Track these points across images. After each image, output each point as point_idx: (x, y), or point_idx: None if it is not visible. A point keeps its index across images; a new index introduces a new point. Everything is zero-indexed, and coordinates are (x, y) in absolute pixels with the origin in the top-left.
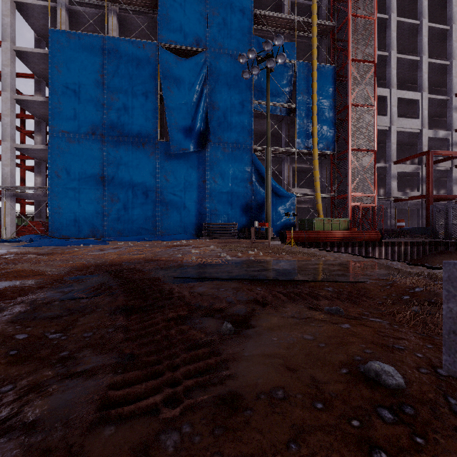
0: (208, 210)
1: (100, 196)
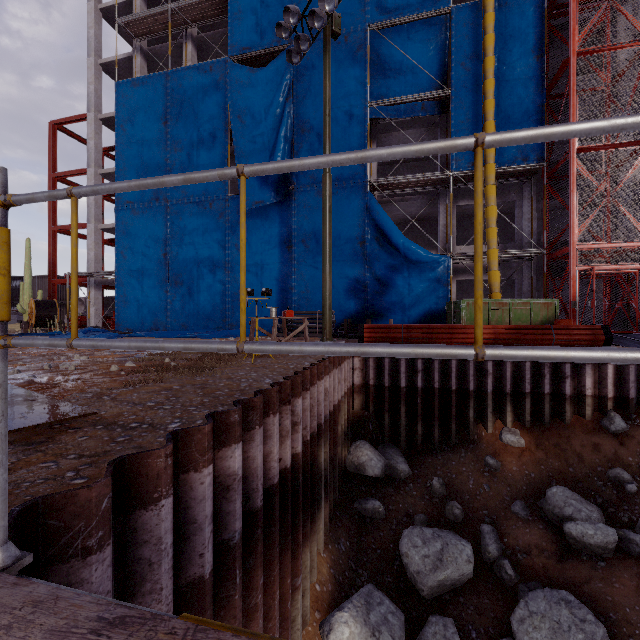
0: (295, 291)
1: (163, 278)
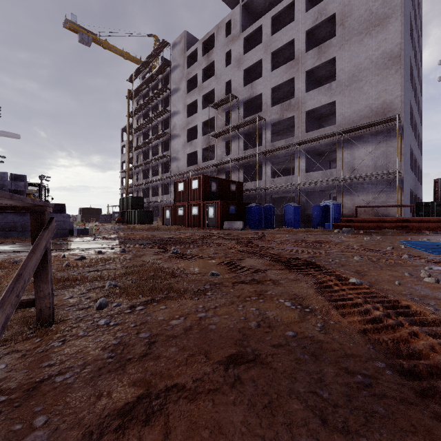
0: None
1: None
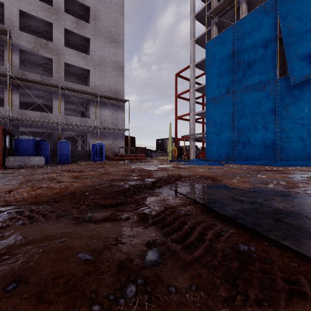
0: None
1: (231, 133)
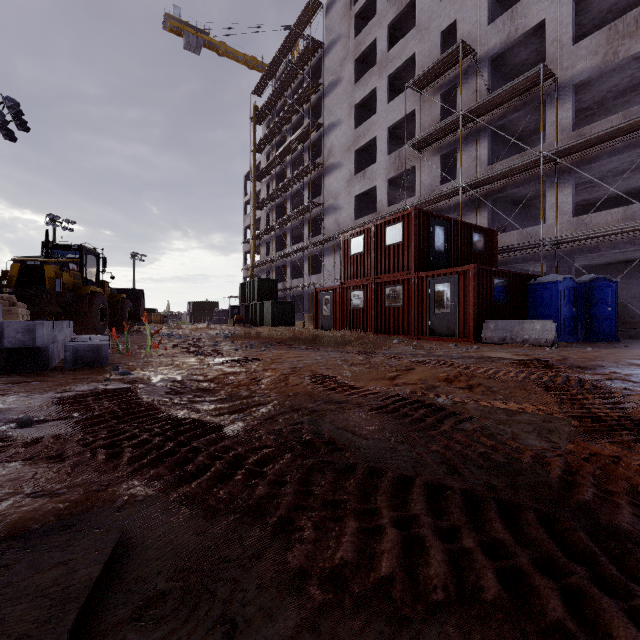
0: None
1: None
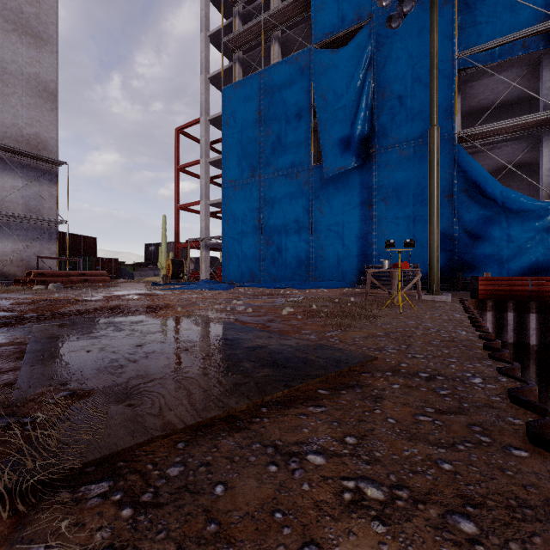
0: (376, 247)
1: (257, 239)
